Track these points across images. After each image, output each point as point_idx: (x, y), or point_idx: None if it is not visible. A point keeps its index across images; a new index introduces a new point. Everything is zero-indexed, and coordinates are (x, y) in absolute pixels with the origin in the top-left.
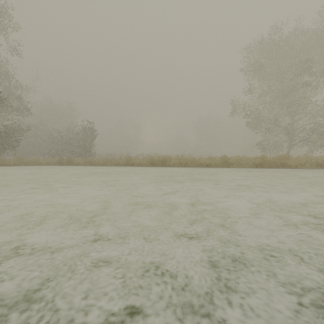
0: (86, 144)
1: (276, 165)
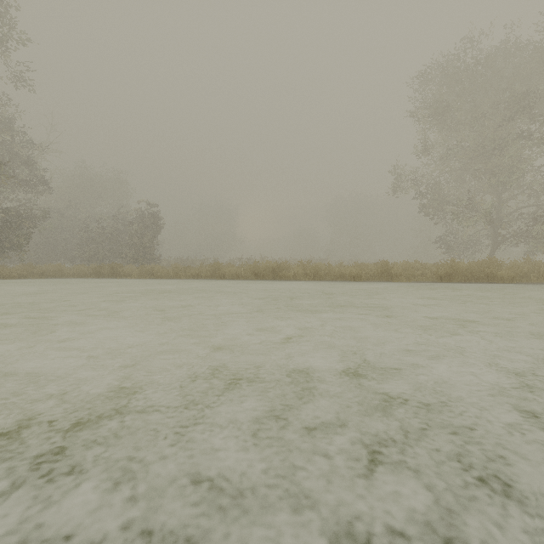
0: (145, 242)
1: (475, 278)
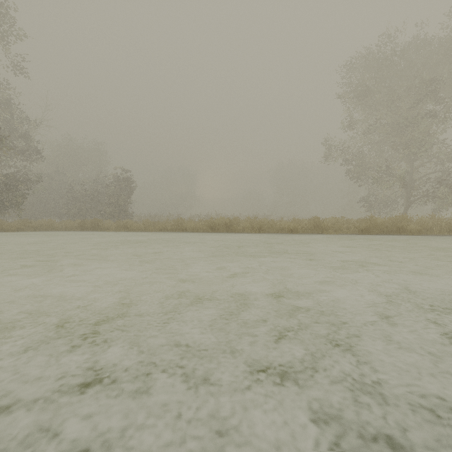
0: (120, 201)
1: (389, 231)
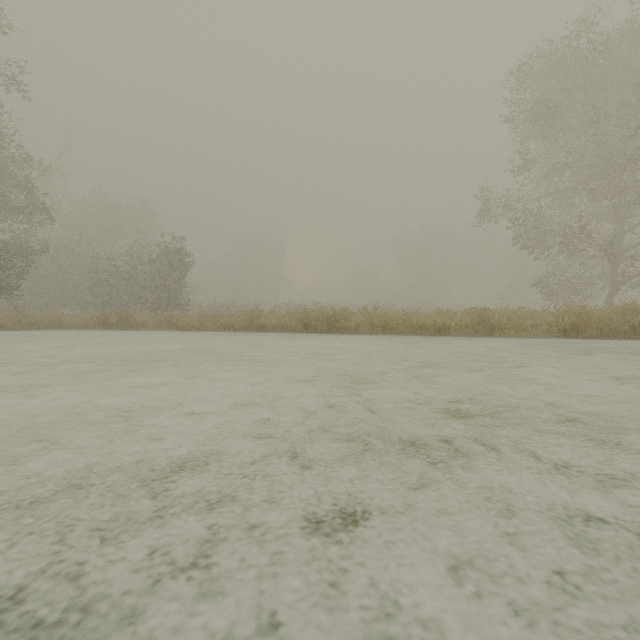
0: (170, 283)
1: (613, 331)
